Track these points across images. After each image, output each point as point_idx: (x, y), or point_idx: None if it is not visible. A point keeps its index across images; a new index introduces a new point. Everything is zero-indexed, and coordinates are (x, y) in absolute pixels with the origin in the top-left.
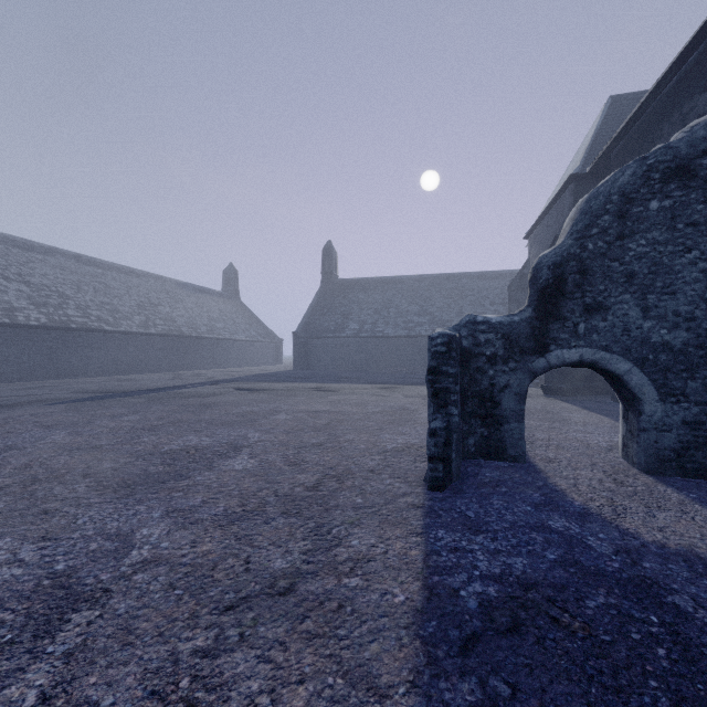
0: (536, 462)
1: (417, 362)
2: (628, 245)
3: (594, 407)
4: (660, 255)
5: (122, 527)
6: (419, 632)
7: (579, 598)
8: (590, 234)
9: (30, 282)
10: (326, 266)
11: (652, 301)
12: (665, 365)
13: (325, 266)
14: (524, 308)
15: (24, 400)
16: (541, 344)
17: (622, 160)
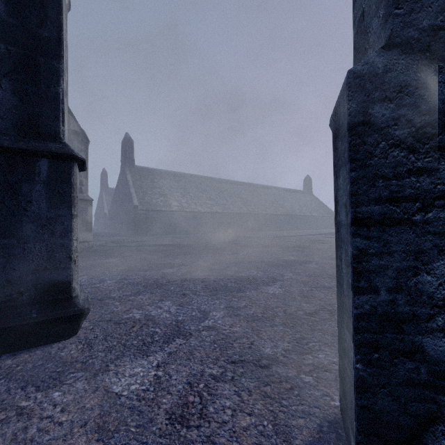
0: None
1: None
2: None
3: None
4: None
5: (326, 250)
6: None
7: None
8: None
9: (241, 197)
10: None
11: None
12: None
13: None
14: None
15: (261, 236)
16: None
17: None
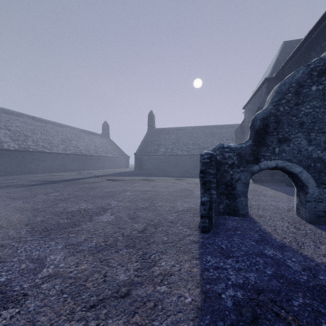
0: (253, 217)
1: (192, 167)
2: (300, 108)
3: (278, 188)
4: (317, 113)
5: (40, 254)
6: (200, 323)
7: (288, 299)
8: (281, 103)
9: (10, 129)
10: (150, 122)
11: (313, 136)
12: (319, 168)
13: (149, 122)
14: (247, 140)
15: (5, 185)
16: (256, 158)
17: (291, 70)
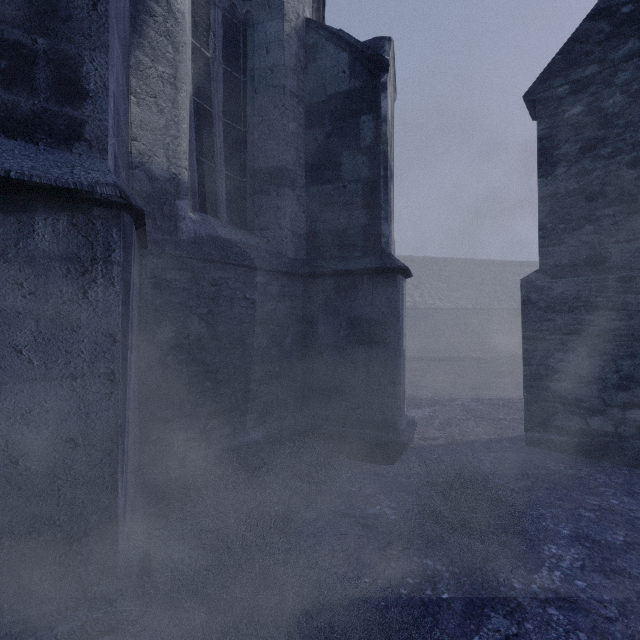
0: None
1: None
2: None
3: None
4: None
5: None
6: None
7: None
8: None
9: (503, 284)
10: None
11: None
12: None
13: None
14: None
15: None
16: None
17: None
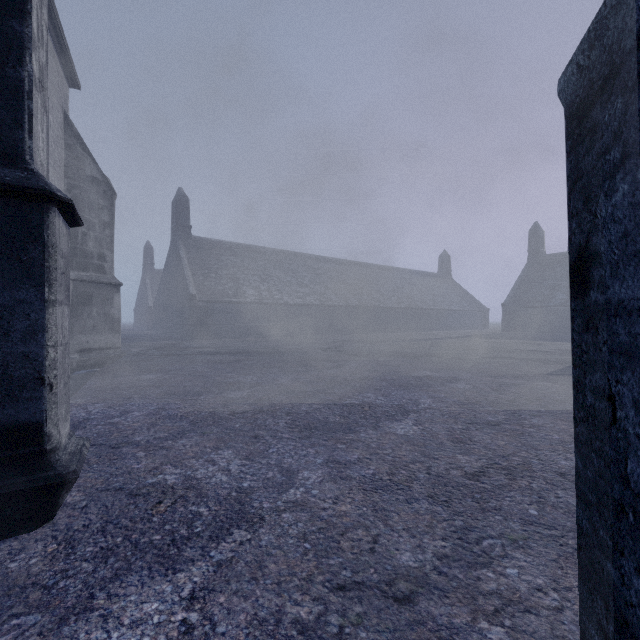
0: None
1: None
2: None
3: None
4: None
5: (478, 360)
6: (555, 370)
7: None
8: None
9: (347, 282)
10: (532, 245)
11: None
12: None
13: (531, 245)
14: None
15: (377, 340)
16: None
17: None
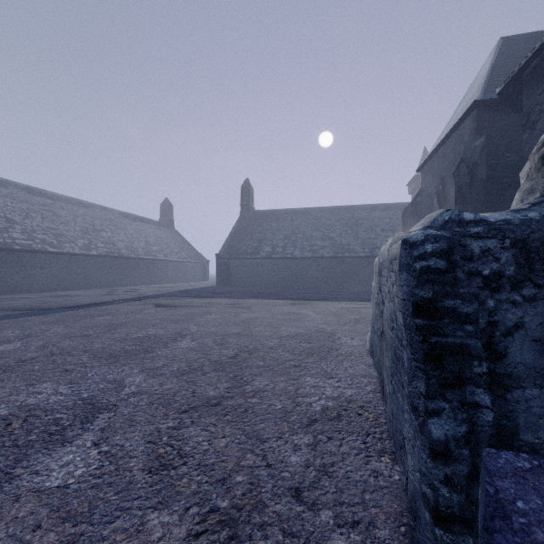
0: None
1: (320, 279)
2: None
3: None
4: None
5: None
6: None
7: None
8: None
9: None
10: (244, 200)
11: None
12: None
13: (243, 200)
14: (541, 199)
15: None
16: None
17: (539, 76)
